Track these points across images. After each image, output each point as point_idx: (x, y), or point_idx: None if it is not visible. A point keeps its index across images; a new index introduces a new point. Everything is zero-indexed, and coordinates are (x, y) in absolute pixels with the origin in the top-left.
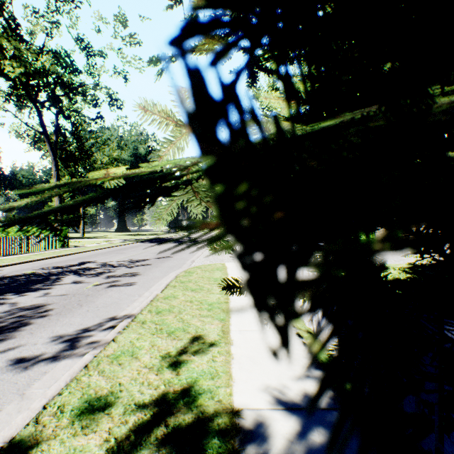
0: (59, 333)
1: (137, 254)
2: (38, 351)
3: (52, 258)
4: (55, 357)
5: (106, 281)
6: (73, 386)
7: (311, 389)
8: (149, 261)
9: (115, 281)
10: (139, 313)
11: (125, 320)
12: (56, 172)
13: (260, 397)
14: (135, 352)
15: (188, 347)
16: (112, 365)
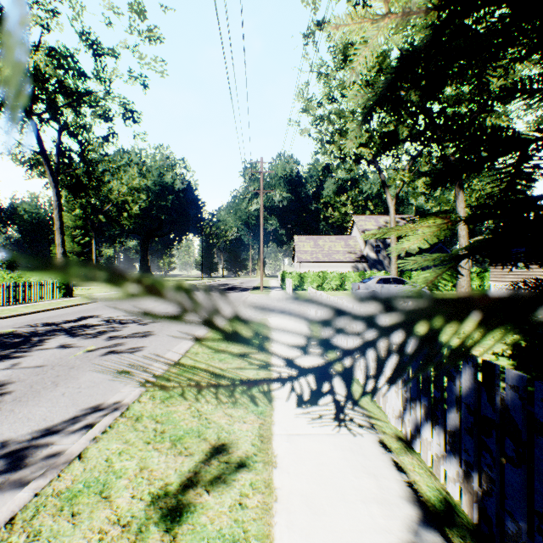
0: (4, 436)
1: (157, 305)
2: None
3: (46, 311)
4: None
5: (105, 344)
6: None
7: None
8: None
9: (117, 344)
10: (135, 400)
11: (110, 413)
12: (57, 202)
13: None
14: (108, 484)
15: (200, 473)
16: (58, 518)
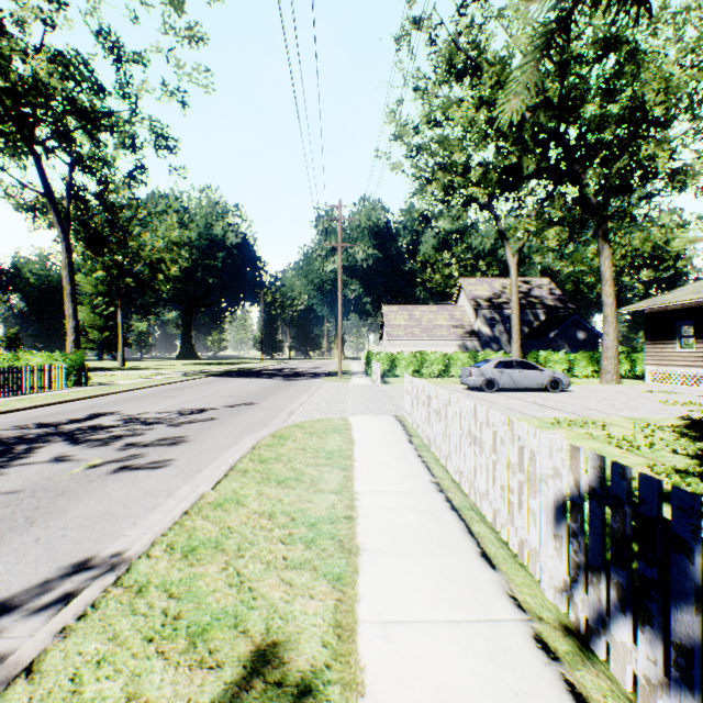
0: None
1: (198, 398)
2: None
3: (47, 406)
4: None
5: (118, 456)
6: None
7: None
8: (213, 412)
9: (134, 456)
10: (143, 553)
11: (98, 579)
12: (67, 259)
13: None
14: None
15: None
16: None
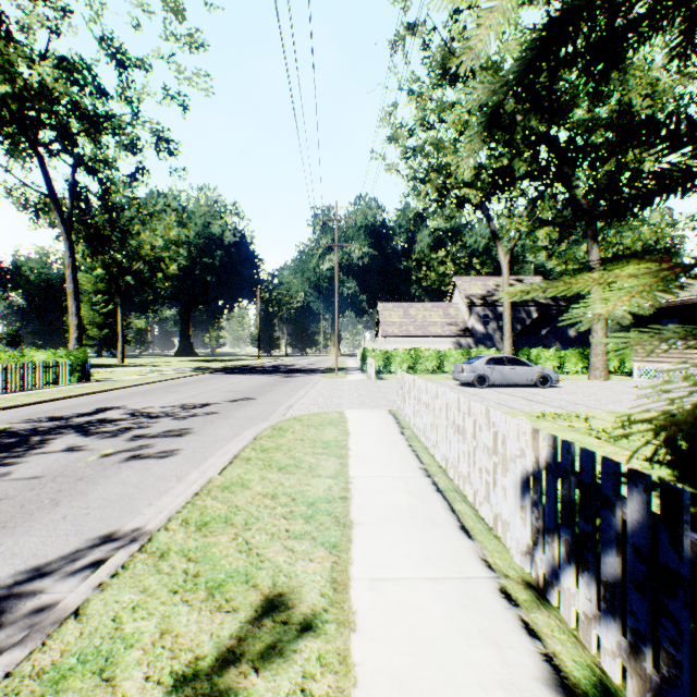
0: None
1: (199, 393)
2: None
3: (54, 401)
4: None
5: (128, 446)
6: None
7: None
8: (215, 406)
9: (143, 446)
10: (162, 527)
11: (125, 547)
12: (71, 259)
13: None
14: (112, 657)
15: (246, 641)
16: None
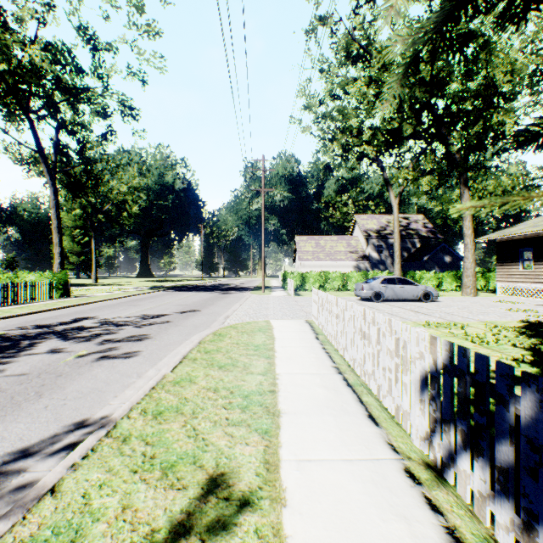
0: None
1: (156, 306)
2: None
3: (41, 312)
4: None
5: (98, 349)
6: None
7: None
8: (168, 317)
9: (111, 349)
10: (124, 415)
11: (94, 433)
12: (55, 201)
13: None
14: (81, 530)
15: (195, 515)
16: None
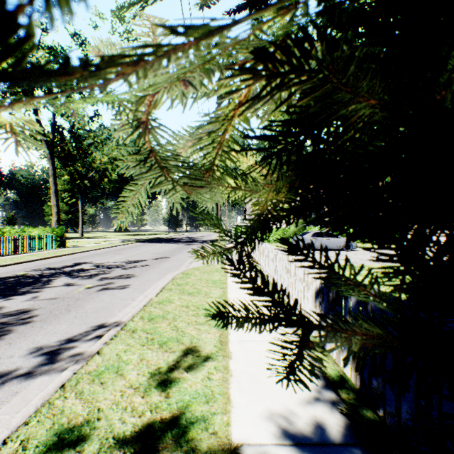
0: (41, 343)
1: (135, 254)
2: (13, 365)
3: (47, 259)
4: (31, 372)
5: (99, 283)
6: (43, 413)
7: (323, 417)
8: (146, 262)
9: (108, 283)
10: (130, 320)
11: (113, 328)
12: (53, 170)
13: (263, 428)
14: (120, 367)
15: (181, 362)
16: (92, 385)
